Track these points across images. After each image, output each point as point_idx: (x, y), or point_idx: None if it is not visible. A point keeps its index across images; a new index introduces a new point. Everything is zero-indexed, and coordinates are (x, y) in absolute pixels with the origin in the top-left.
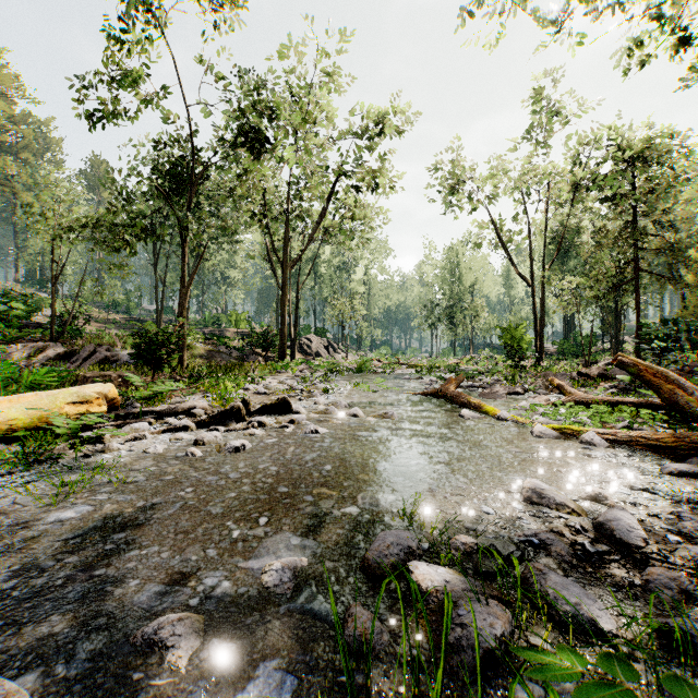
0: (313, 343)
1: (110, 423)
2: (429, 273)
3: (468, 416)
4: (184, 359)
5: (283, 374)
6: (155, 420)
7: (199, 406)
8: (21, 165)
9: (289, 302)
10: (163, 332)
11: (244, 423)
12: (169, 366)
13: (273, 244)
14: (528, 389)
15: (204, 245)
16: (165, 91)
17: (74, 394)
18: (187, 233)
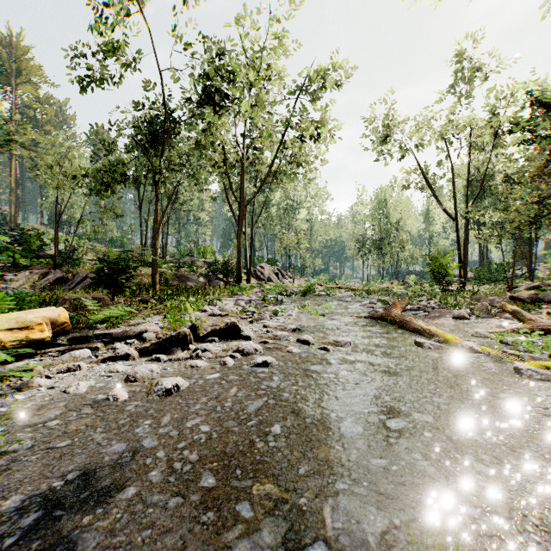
0: (265, 270)
1: (55, 349)
2: (361, 212)
3: (427, 345)
4: (157, 283)
5: (239, 296)
6: (103, 345)
7: (150, 329)
8: (43, 134)
9: (246, 237)
10: (121, 257)
11: (191, 350)
12: (145, 289)
13: (231, 188)
14: (470, 313)
15: (179, 192)
16: (138, 54)
17: (13, 319)
18: (158, 177)
